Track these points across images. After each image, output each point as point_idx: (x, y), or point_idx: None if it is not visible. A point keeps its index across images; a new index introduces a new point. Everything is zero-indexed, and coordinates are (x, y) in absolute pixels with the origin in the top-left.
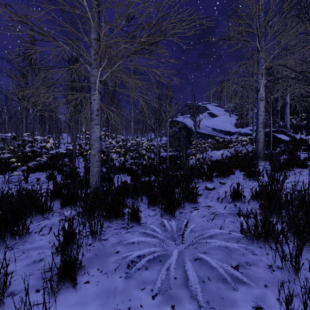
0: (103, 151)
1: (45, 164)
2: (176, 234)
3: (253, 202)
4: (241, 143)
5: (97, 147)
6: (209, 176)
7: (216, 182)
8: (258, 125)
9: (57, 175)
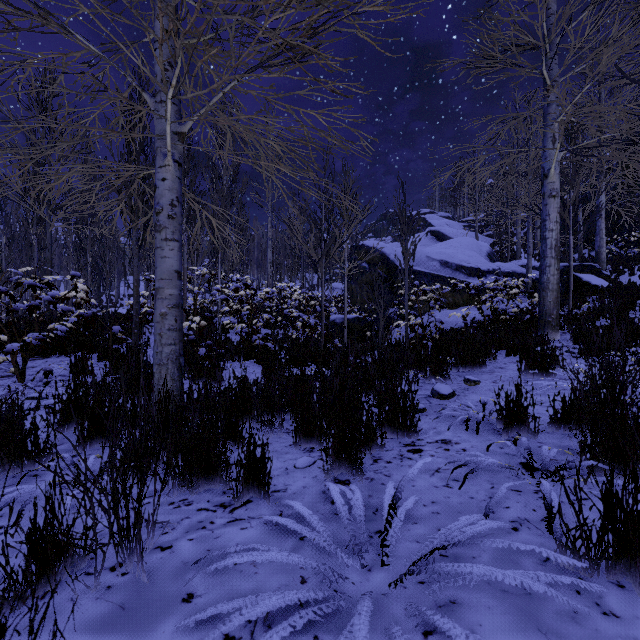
0: (206, 310)
1: (68, 338)
2: (363, 531)
3: (555, 431)
4: (507, 292)
5: (171, 294)
6: (441, 364)
7: (456, 379)
8: (546, 251)
9: (97, 363)
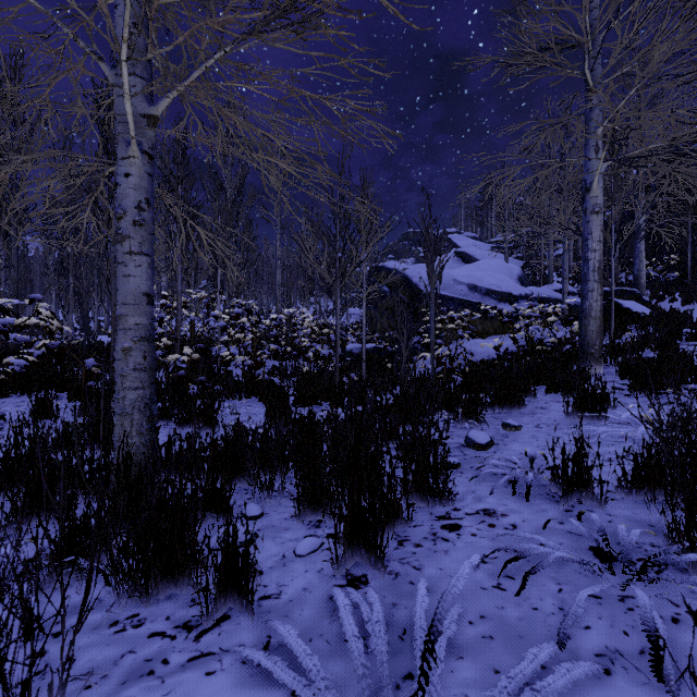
0: (205, 339)
1: (28, 374)
2: (386, 682)
3: (625, 497)
4: (544, 319)
5: (138, 324)
6: (475, 406)
7: (493, 422)
8: (588, 274)
9: (67, 403)
